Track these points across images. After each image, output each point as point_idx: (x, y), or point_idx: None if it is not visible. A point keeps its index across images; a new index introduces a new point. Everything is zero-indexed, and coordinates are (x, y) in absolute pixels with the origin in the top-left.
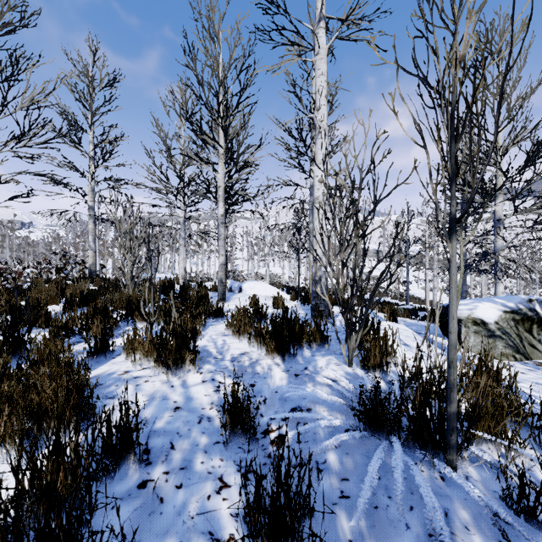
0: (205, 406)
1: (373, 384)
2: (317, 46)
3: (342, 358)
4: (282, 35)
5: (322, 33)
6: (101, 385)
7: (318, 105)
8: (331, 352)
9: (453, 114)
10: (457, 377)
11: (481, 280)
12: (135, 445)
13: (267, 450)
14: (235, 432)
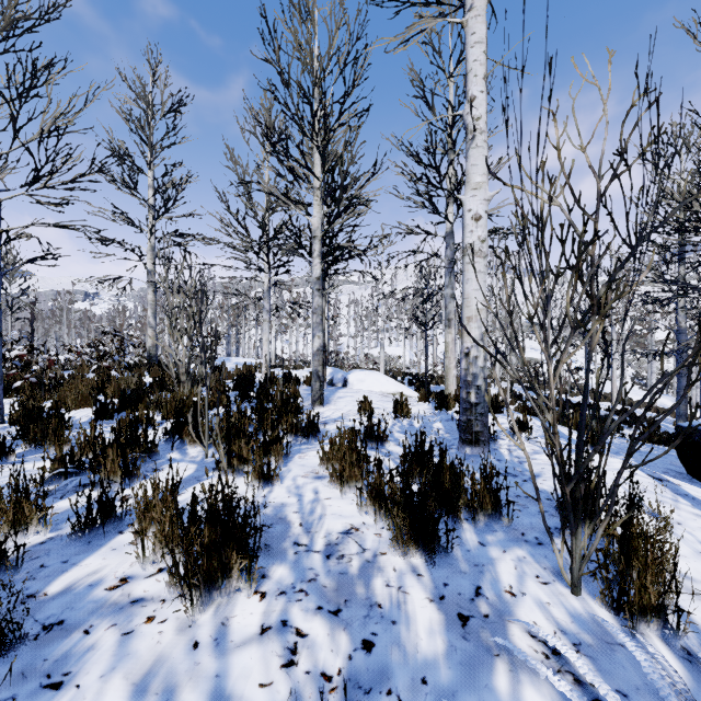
0: None
1: None
2: None
3: (546, 558)
4: None
5: None
6: (58, 627)
7: (470, 93)
8: (517, 536)
9: None
10: None
11: None
12: None
13: None
14: None
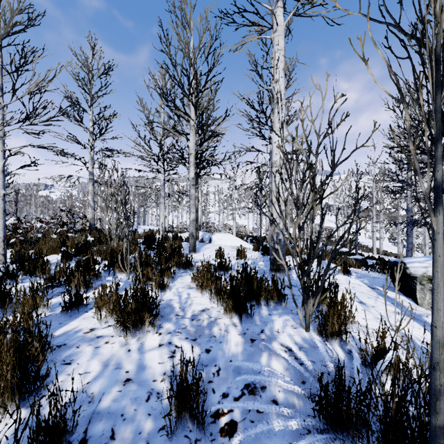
0: (157, 377)
1: (336, 374)
2: (275, 24)
3: (299, 319)
4: (243, 17)
5: (279, 12)
6: (64, 346)
7: (276, 77)
8: (288, 311)
9: (439, 59)
10: (419, 343)
11: (423, 231)
12: (73, 434)
13: (215, 442)
14: (182, 417)
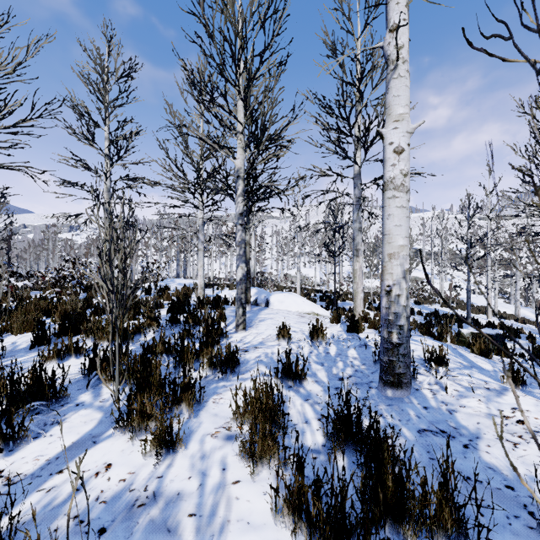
0: None
1: None
2: None
3: None
4: None
5: None
6: None
7: (392, 21)
8: None
9: None
10: None
11: None
12: None
13: None
14: None
